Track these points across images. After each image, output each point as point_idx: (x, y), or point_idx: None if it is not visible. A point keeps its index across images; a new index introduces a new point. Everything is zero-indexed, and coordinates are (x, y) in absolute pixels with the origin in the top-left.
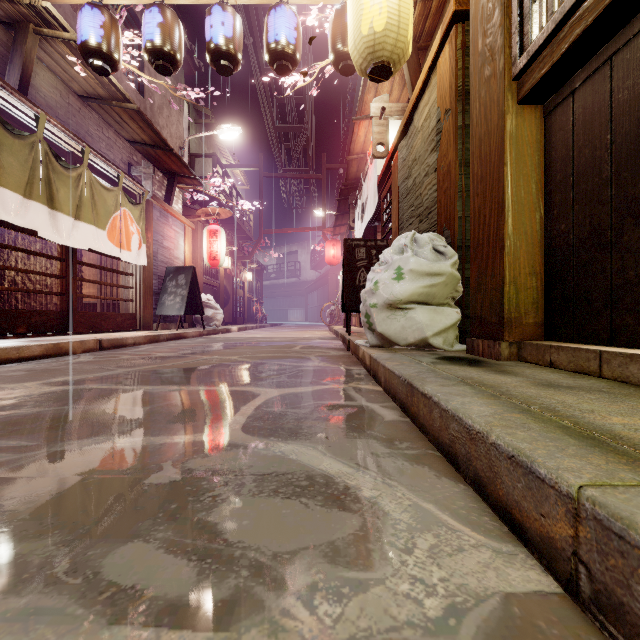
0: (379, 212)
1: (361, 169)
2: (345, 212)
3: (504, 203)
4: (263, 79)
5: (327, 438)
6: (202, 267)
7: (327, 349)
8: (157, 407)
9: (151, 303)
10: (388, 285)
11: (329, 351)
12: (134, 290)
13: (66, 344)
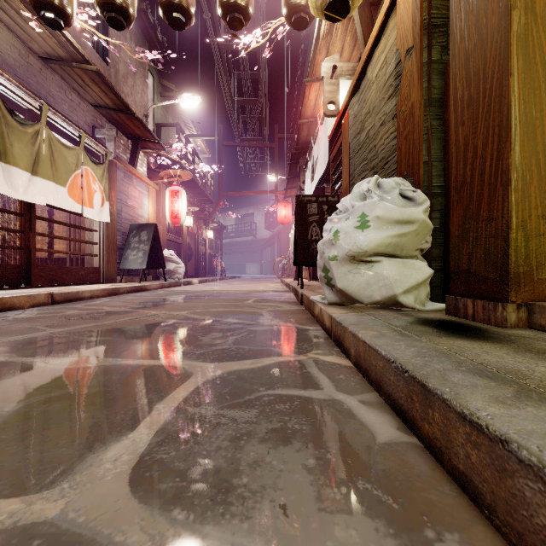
0: (328, 173)
1: (311, 133)
2: (296, 175)
3: (510, 124)
4: (217, 39)
5: (285, 512)
6: (166, 225)
7: (280, 303)
8: (32, 404)
9: (115, 257)
10: (350, 234)
11: (282, 305)
12: (98, 245)
13: (11, 299)
